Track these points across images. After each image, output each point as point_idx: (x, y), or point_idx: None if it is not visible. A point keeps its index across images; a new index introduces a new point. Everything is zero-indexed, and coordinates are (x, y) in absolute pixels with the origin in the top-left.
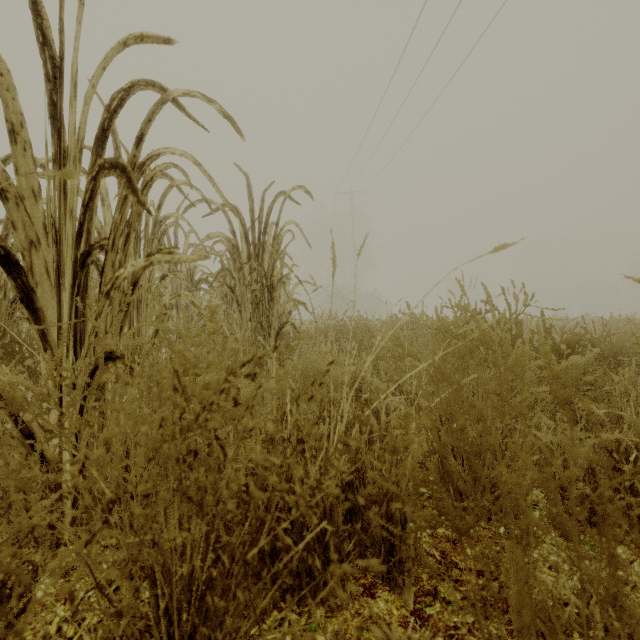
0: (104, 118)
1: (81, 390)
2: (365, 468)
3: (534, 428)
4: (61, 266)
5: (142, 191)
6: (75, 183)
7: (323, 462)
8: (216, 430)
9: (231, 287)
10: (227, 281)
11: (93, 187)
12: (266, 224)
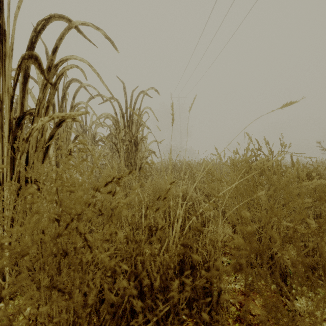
0: (32, 36)
1: (13, 201)
2: (192, 251)
3: (287, 222)
4: (3, 124)
5: (56, 81)
6: (9, 71)
7: (165, 248)
8: (85, 234)
9: (114, 143)
10: (113, 141)
11: (18, 71)
12: (133, 109)
